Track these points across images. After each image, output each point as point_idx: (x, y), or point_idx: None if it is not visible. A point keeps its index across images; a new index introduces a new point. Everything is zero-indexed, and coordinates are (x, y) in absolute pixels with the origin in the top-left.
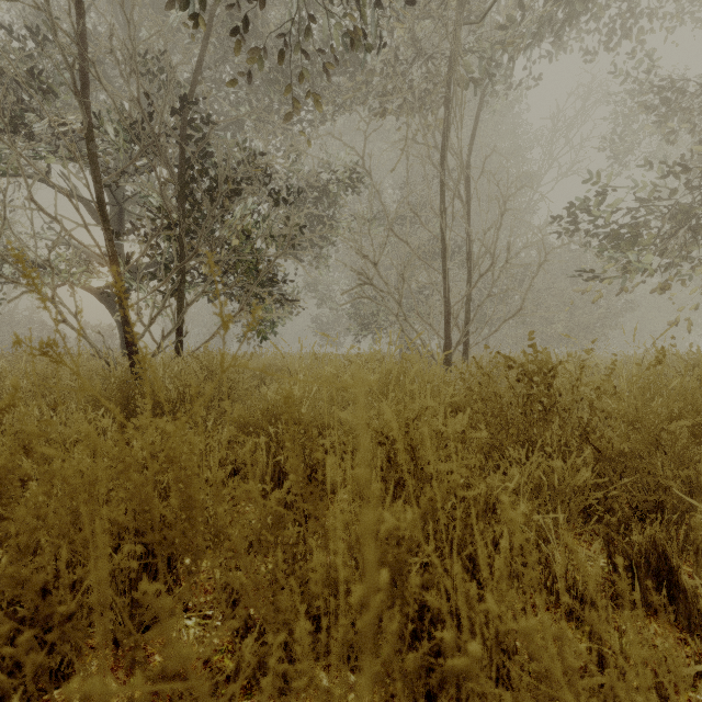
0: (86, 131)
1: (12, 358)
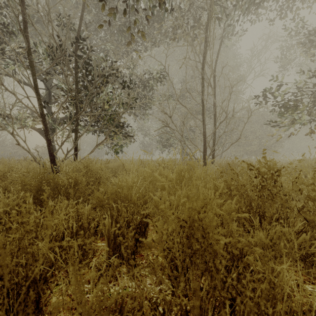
0: (28, 50)
1: None
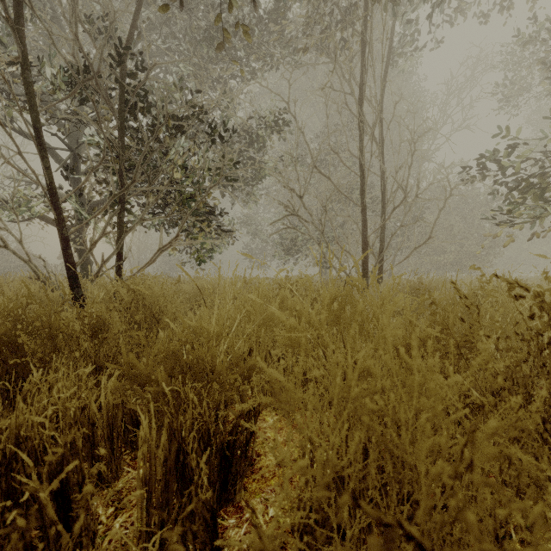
0: (20, 59)
1: None
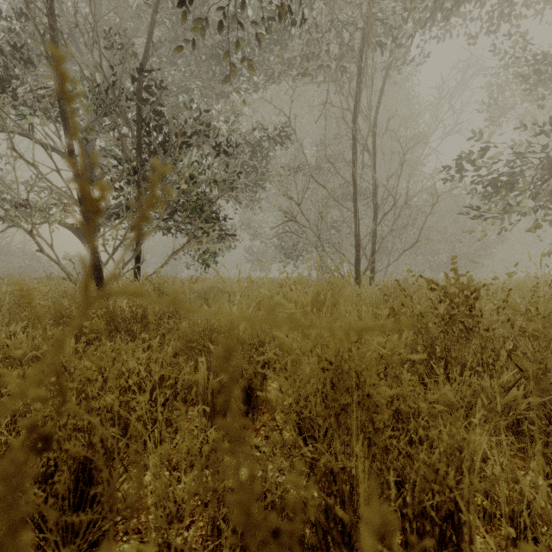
0: None
1: (1, 281)
